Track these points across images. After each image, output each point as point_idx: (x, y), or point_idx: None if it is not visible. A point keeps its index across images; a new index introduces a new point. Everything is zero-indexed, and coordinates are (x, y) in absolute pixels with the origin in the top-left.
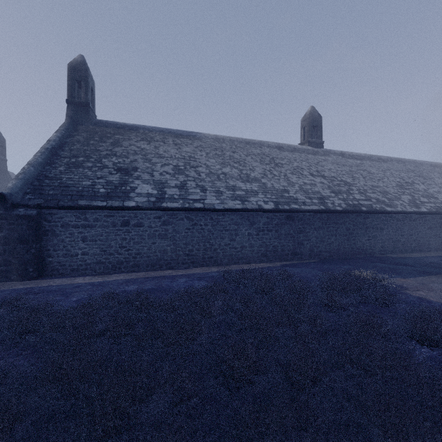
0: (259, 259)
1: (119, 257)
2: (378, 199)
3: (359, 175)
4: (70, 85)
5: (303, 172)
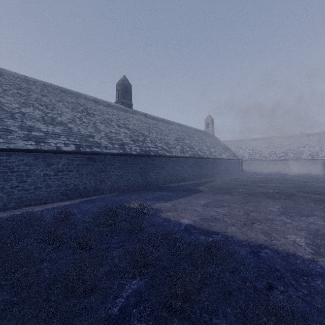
0: (58, 198)
1: None
2: (162, 147)
3: (154, 131)
4: None
5: (112, 123)
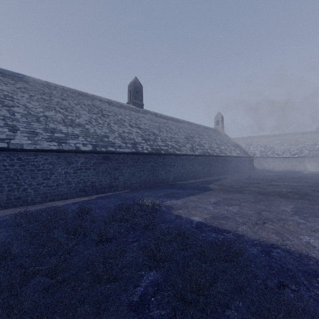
0: (77, 194)
1: None
2: (172, 146)
3: (164, 129)
4: None
5: (124, 123)
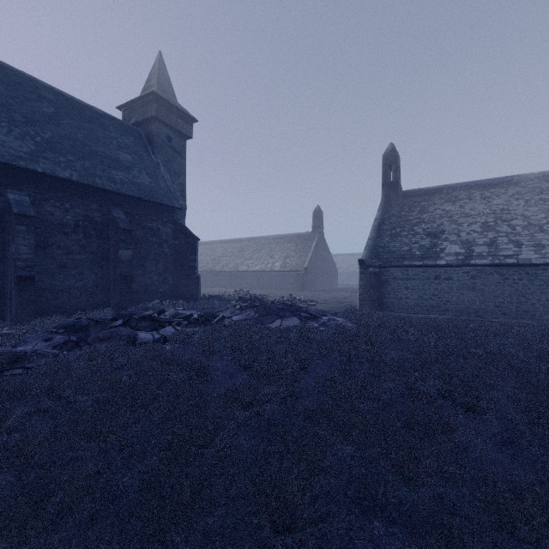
0: None
1: (432, 302)
2: None
3: None
4: (384, 172)
5: None
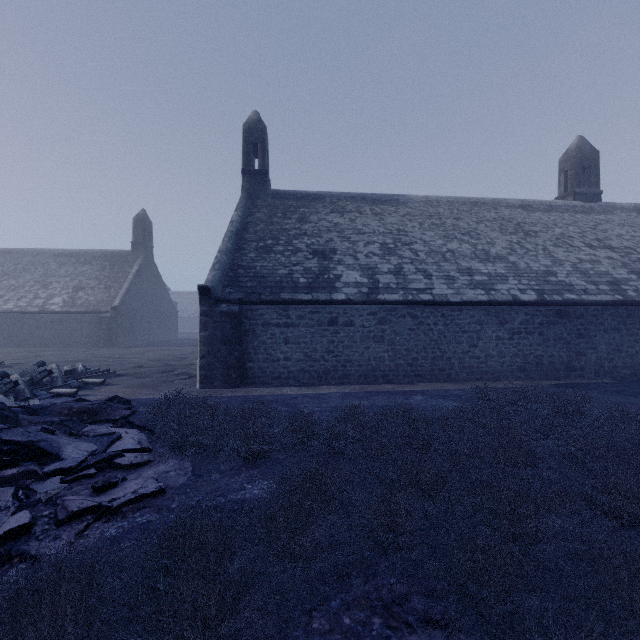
0: (513, 375)
1: (326, 364)
2: None
3: None
4: (245, 151)
5: (573, 242)
